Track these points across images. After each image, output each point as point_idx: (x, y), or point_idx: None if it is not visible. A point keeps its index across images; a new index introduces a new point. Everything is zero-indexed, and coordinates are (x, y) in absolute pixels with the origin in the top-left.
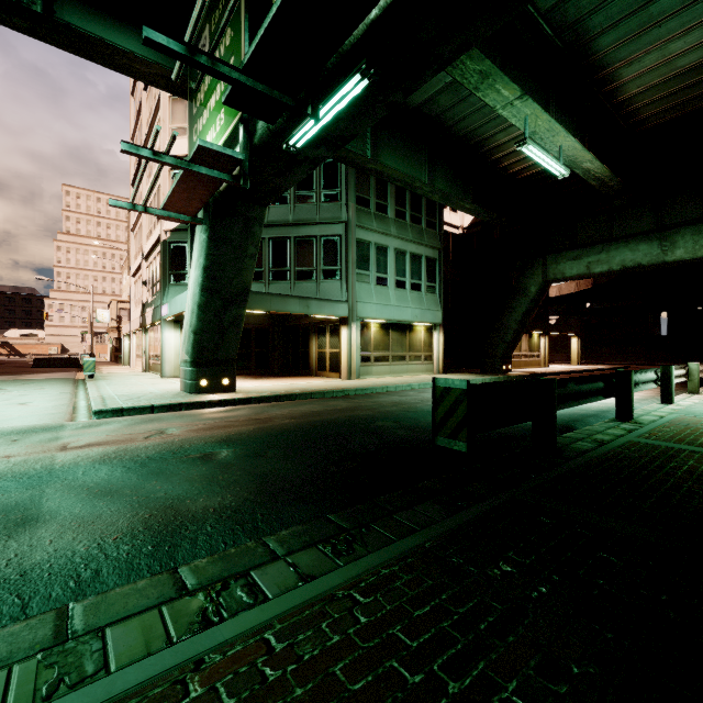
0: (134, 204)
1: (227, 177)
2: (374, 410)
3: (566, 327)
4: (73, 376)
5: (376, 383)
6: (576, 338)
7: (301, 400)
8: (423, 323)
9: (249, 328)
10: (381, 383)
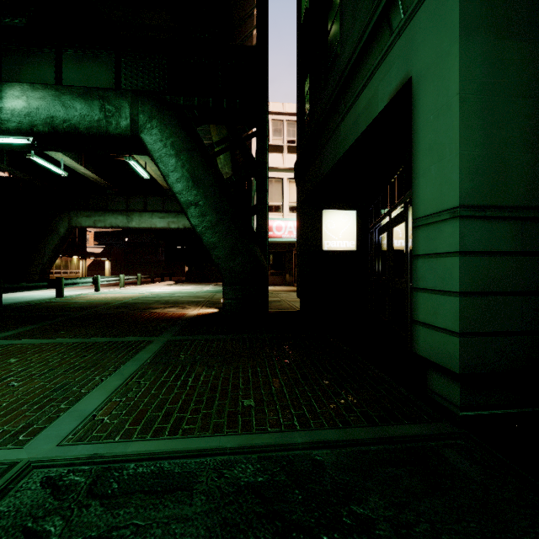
0: None
1: None
2: None
3: (100, 254)
4: None
5: None
6: (108, 261)
7: None
8: None
9: None
10: None
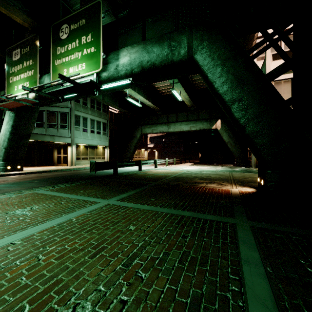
0: None
1: (31, 104)
2: (80, 173)
3: (153, 148)
4: None
5: (82, 167)
6: (156, 151)
7: (53, 172)
8: (101, 146)
9: None
10: (84, 167)
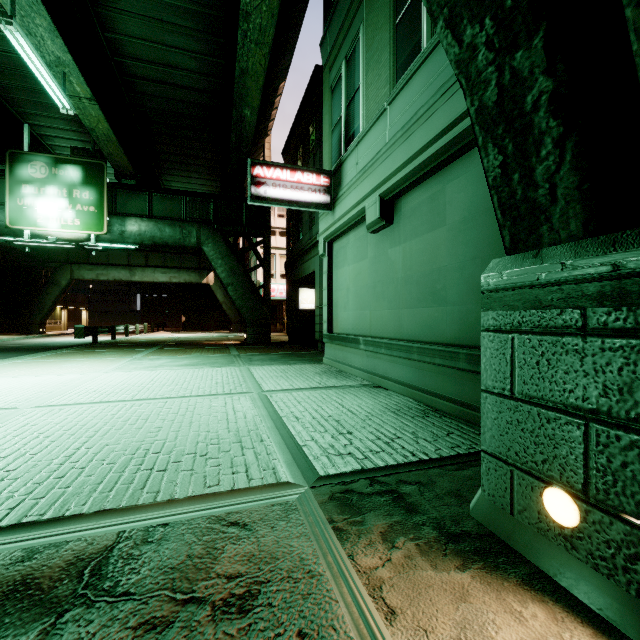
0: None
1: None
2: (6, 346)
3: (79, 304)
4: None
5: None
6: (86, 311)
7: None
8: None
9: None
10: None
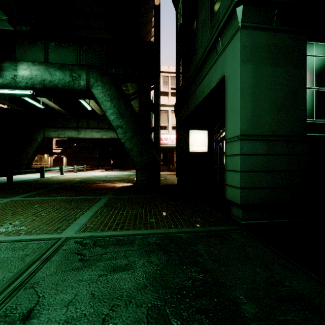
0: None
1: None
2: None
3: (60, 153)
4: None
5: None
6: (65, 157)
7: None
8: None
9: None
10: None
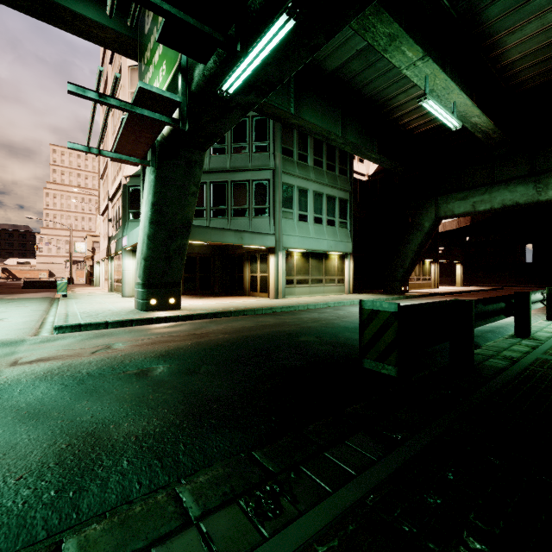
0: (89, 147)
1: (168, 119)
2: (297, 326)
3: (451, 256)
4: (51, 295)
5: (298, 302)
6: (459, 265)
7: (235, 316)
8: (336, 252)
9: (195, 257)
10: (303, 302)
